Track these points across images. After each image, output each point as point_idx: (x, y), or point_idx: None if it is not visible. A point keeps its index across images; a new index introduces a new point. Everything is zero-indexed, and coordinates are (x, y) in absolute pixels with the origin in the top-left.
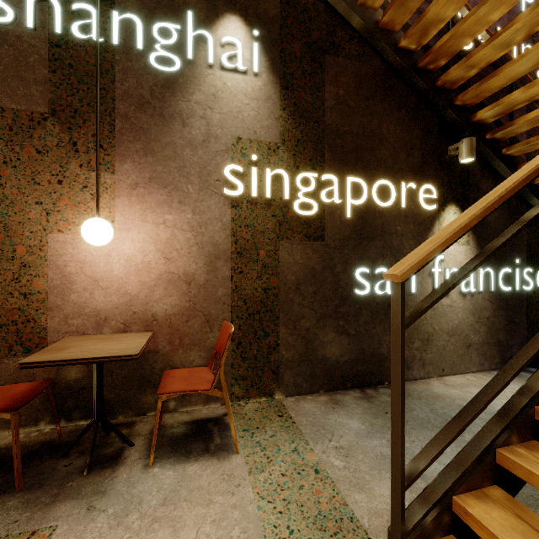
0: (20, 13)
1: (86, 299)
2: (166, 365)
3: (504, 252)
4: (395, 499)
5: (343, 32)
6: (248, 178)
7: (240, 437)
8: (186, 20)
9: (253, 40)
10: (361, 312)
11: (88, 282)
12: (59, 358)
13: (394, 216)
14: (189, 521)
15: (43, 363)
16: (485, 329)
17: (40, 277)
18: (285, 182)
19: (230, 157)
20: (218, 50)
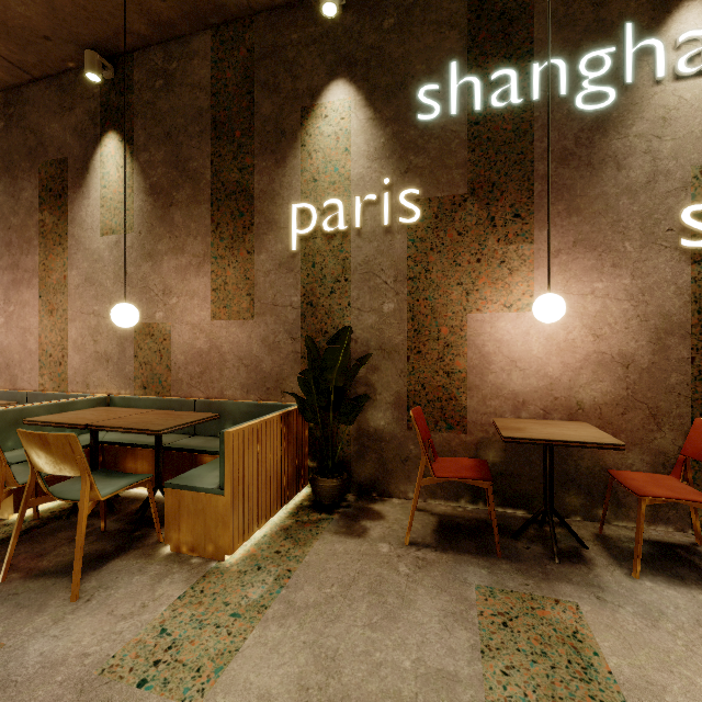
0: (444, 104)
1: (503, 380)
2: (594, 464)
3: None
4: None
5: None
6: None
7: None
8: (622, 37)
9: None
10: None
11: (505, 362)
12: (537, 437)
13: None
14: None
15: (526, 440)
16: None
17: (461, 357)
18: None
19: (689, 195)
20: (669, 57)
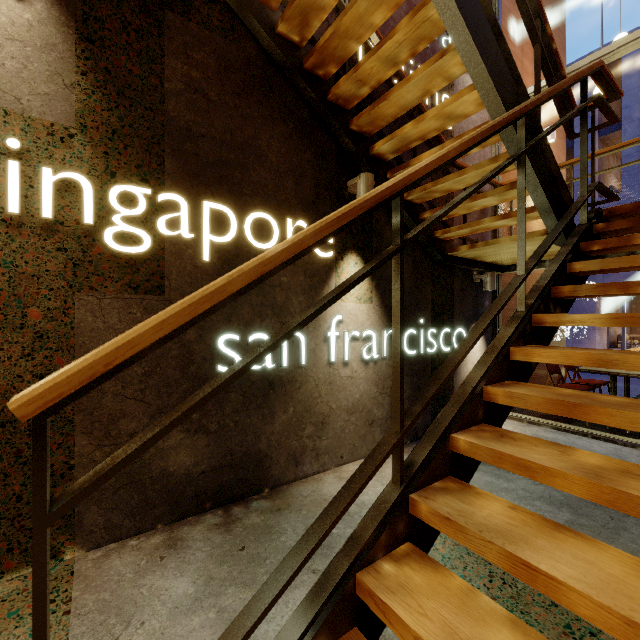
0: None
1: None
2: None
3: (409, 311)
4: None
5: None
6: (1, 179)
7: None
8: None
9: None
10: (228, 397)
11: None
12: None
13: None
14: None
15: None
16: (390, 401)
17: None
18: (86, 195)
19: None
20: None
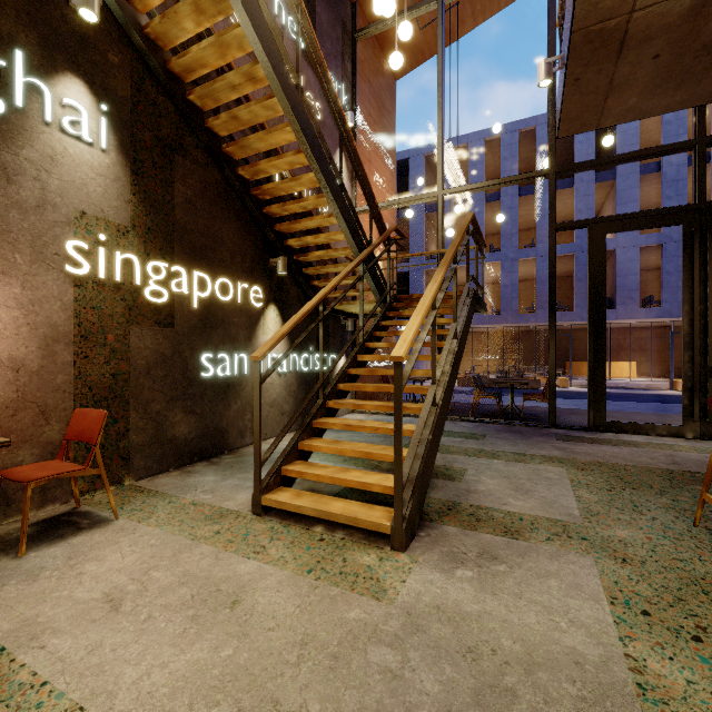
0: None
1: None
2: None
3: (304, 342)
4: (257, 475)
5: (191, 138)
6: (95, 258)
7: (110, 513)
8: (13, 58)
9: (100, 113)
10: (206, 393)
11: None
12: None
13: (232, 309)
14: (109, 553)
15: None
16: (293, 400)
17: None
18: (137, 267)
19: (72, 231)
20: (57, 109)
